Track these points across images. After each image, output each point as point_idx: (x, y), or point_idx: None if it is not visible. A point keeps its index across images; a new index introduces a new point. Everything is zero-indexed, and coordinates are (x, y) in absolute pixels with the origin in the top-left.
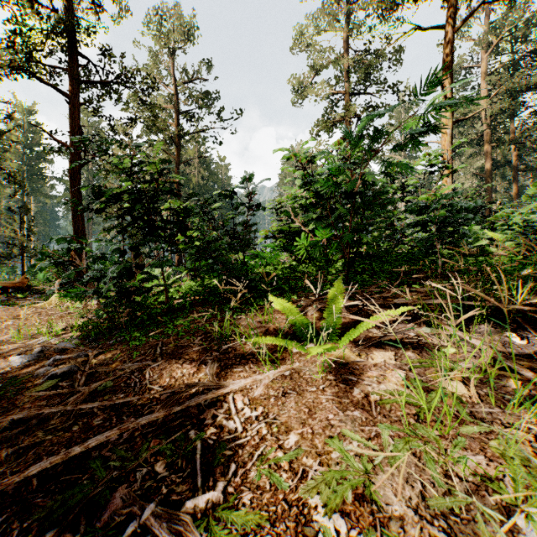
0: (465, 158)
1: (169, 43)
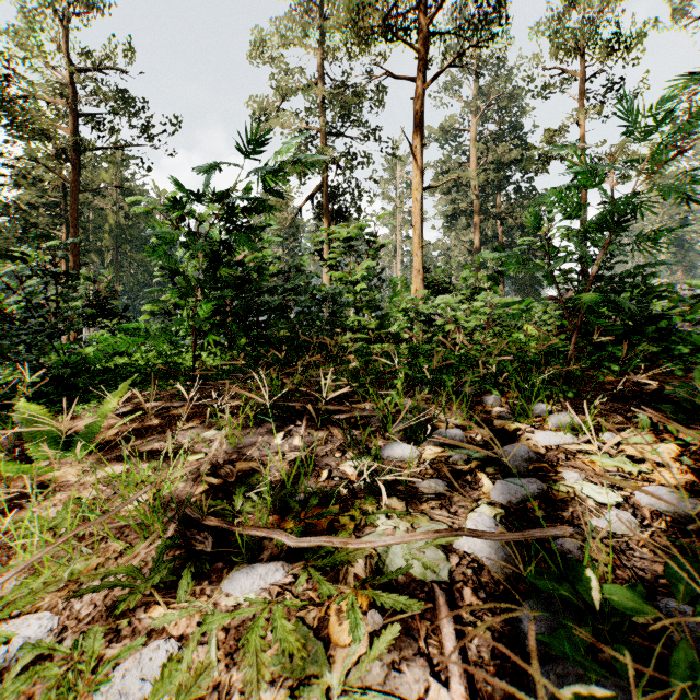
0: (459, 228)
1: (57, 3)
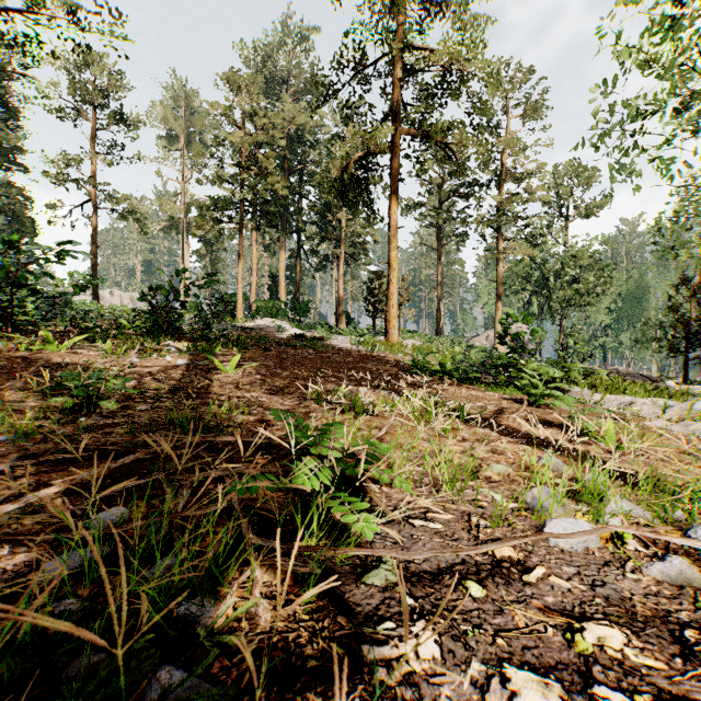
0: None
1: None
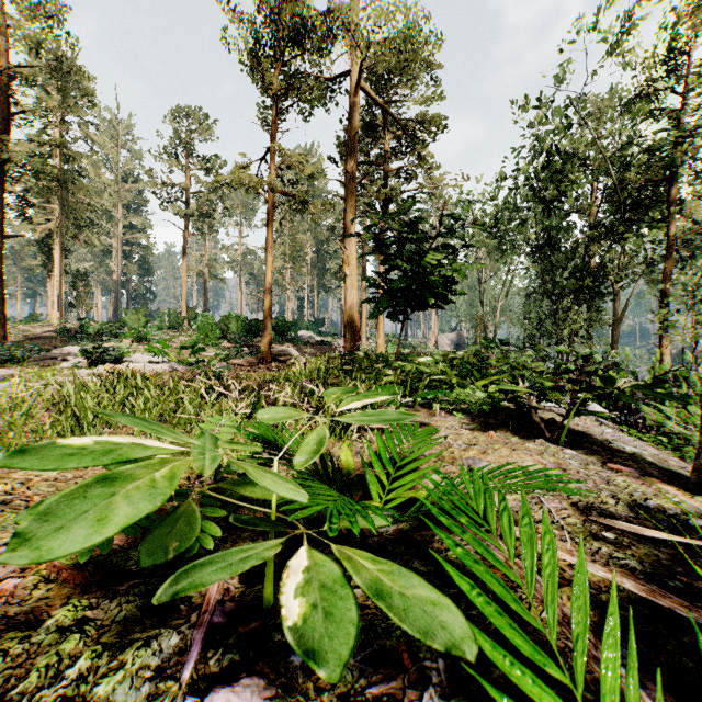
0: None
1: None
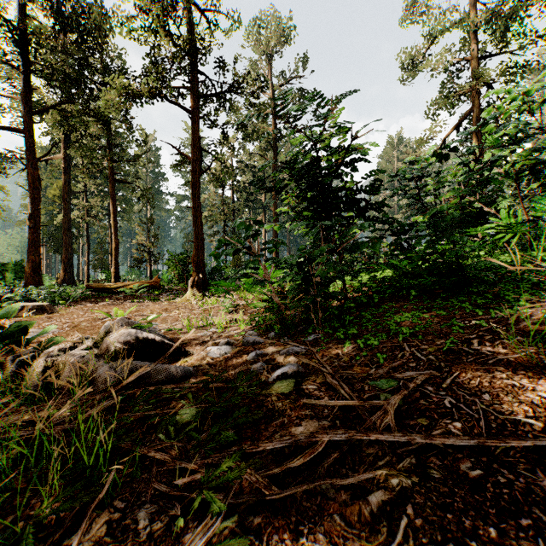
0: None
1: (267, 49)
